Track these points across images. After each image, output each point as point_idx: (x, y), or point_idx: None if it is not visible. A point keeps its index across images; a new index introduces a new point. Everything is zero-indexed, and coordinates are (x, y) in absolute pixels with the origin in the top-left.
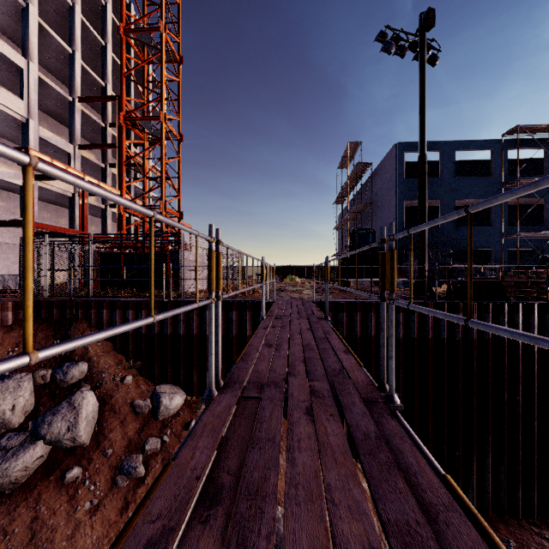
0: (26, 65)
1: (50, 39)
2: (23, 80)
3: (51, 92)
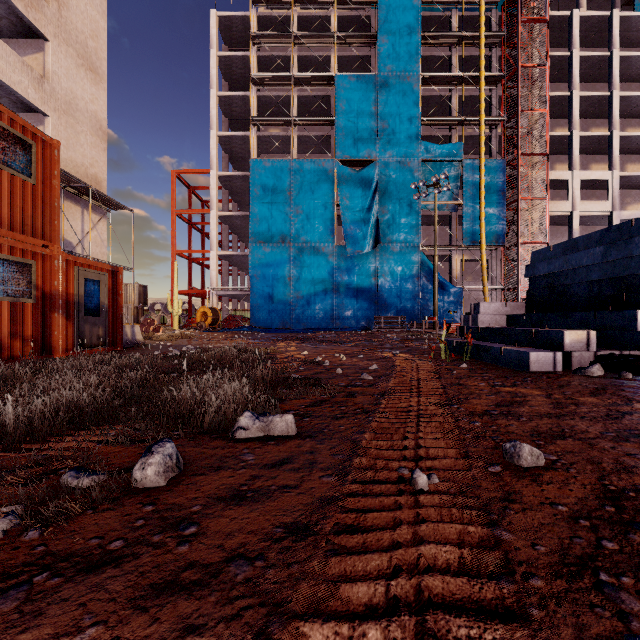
0: (610, 175)
1: (629, 138)
2: (608, 186)
3: (630, 178)
